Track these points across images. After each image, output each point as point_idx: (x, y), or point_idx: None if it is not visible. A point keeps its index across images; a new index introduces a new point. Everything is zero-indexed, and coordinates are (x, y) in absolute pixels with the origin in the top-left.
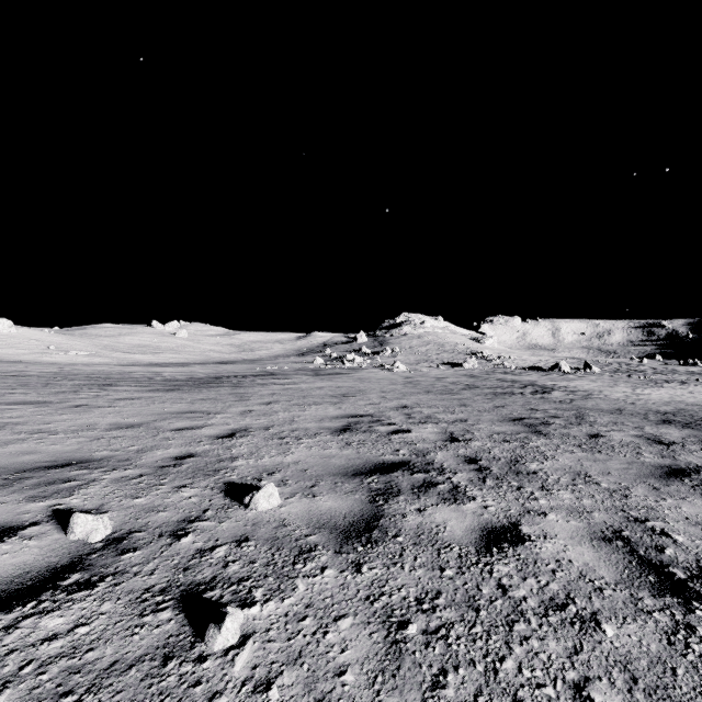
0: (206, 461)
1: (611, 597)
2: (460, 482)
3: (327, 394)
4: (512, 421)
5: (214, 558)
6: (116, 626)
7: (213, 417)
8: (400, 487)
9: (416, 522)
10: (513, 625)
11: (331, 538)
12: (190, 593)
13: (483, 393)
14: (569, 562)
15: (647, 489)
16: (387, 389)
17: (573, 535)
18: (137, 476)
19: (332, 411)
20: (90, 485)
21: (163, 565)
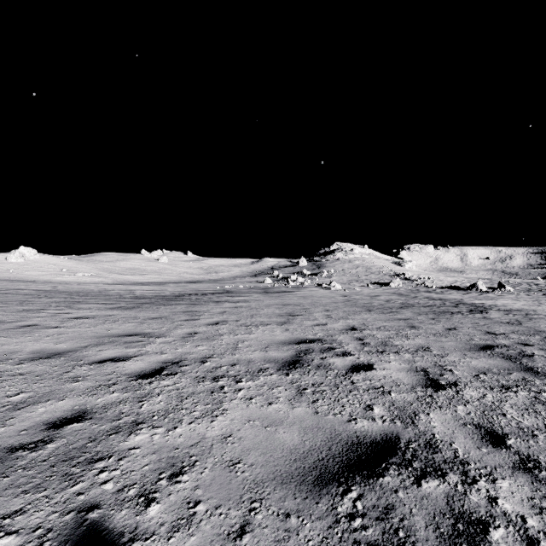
0: (92, 432)
1: None
2: (522, 515)
3: (274, 312)
4: (483, 351)
5: None
6: None
7: (151, 342)
8: (416, 540)
9: None
10: None
11: None
12: None
13: (422, 312)
14: None
15: None
16: (330, 308)
17: None
18: None
19: (279, 334)
20: None
21: None
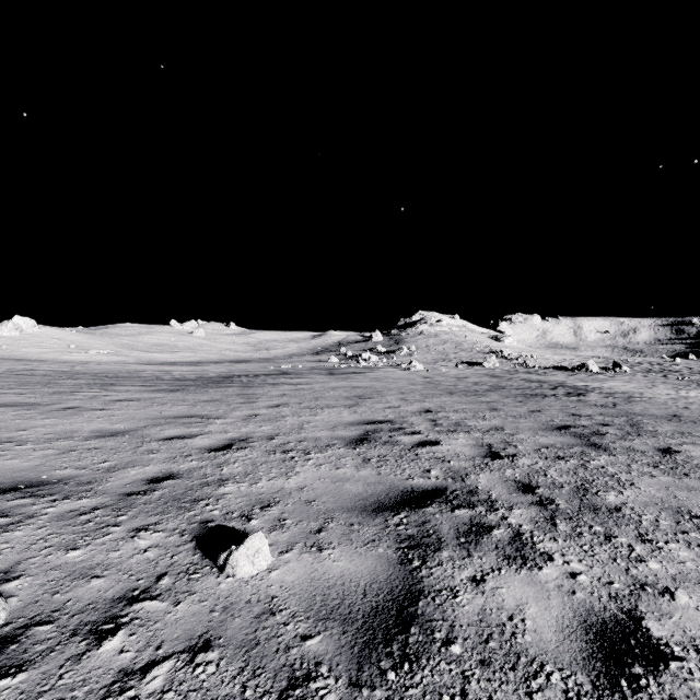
0: (187, 485)
1: None
2: (520, 524)
3: (341, 395)
4: (557, 430)
5: (141, 697)
6: None
7: (212, 422)
8: (440, 533)
9: (475, 608)
10: None
11: (343, 643)
12: None
13: (511, 395)
14: None
15: None
16: (406, 390)
17: None
18: (90, 510)
19: (347, 416)
20: (21, 524)
21: None
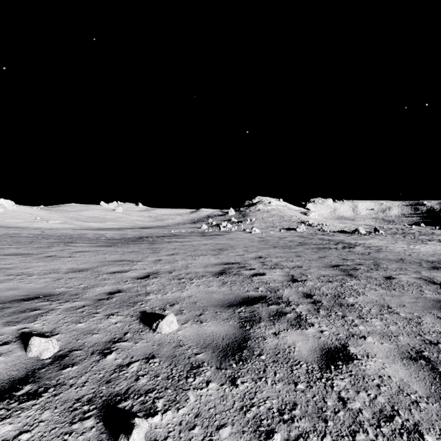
0: (129, 295)
1: (426, 409)
2: (301, 311)
3: (210, 248)
4: (332, 267)
5: (129, 373)
6: (51, 433)
7: (135, 264)
8: (261, 316)
9: (273, 343)
10: (355, 435)
11: (214, 356)
12: (109, 403)
13: (310, 248)
14: (389, 377)
15: (433, 318)
16: (248, 245)
17: (387, 355)
18: (81, 306)
19: (213, 260)
20: (49, 313)
21: (92, 378)
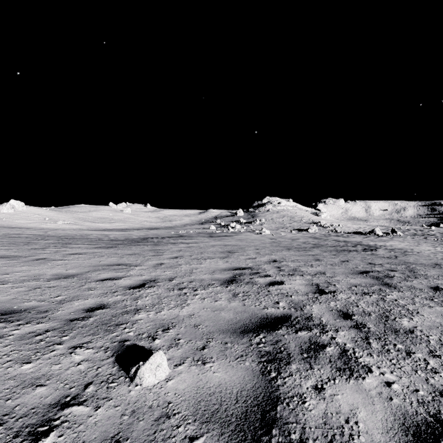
0: (112, 313)
1: None
2: (345, 343)
3: (218, 250)
4: (361, 274)
5: None
6: None
7: (132, 269)
8: (289, 350)
9: (319, 412)
10: None
11: None
12: None
13: (328, 250)
14: None
15: None
16: (260, 247)
17: None
18: (43, 332)
19: (221, 264)
20: None
21: None
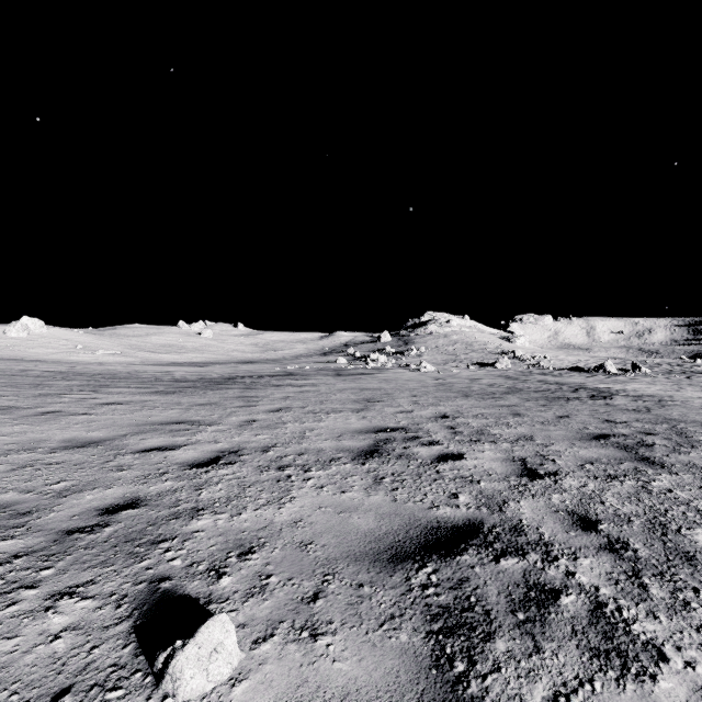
0: (150, 517)
1: None
2: (596, 586)
3: (349, 398)
4: (596, 440)
5: None
6: None
7: (202, 430)
8: (487, 603)
9: None
10: None
11: None
12: None
13: (531, 398)
14: None
15: None
16: (418, 393)
17: None
18: (8, 558)
19: (355, 422)
20: None
21: None
